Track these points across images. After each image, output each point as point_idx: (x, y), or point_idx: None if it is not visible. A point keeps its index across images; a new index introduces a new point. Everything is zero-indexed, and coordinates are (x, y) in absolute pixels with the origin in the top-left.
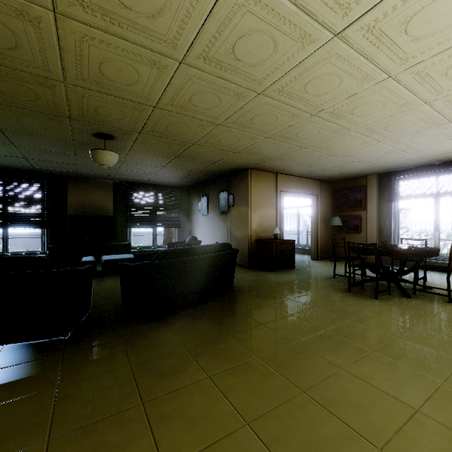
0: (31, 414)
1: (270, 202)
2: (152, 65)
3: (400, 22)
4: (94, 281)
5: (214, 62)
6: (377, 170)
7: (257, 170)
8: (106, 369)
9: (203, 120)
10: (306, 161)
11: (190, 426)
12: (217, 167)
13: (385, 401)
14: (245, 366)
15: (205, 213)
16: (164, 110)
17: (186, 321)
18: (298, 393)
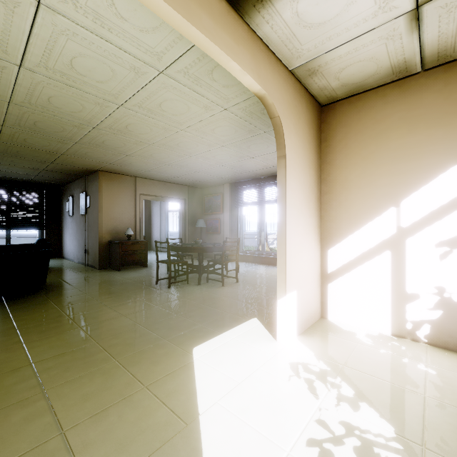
0: None
1: (128, 204)
2: None
3: (68, 67)
4: None
5: None
6: (225, 180)
7: (111, 173)
8: None
9: None
10: (149, 168)
11: None
12: (63, 167)
13: (16, 361)
14: None
15: (71, 214)
16: None
17: None
18: None
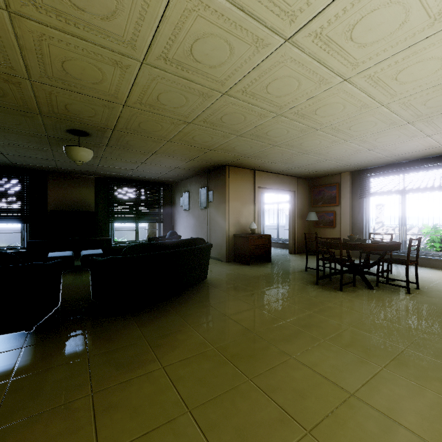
0: None
1: (248, 198)
2: (114, 64)
3: (345, 30)
4: (71, 276)
5: (175, 63)
6: (349, 168)
7: (235, 167)
8: (63, 362)
9: (173, 118)
10: (280, 158)
11: (133, 414)
12: (196, 164)
13: (325, 387)
14: (200, 356)
15: (187, 209)
16: (134, 108)
17: (153, 314)
18: (244, 381)
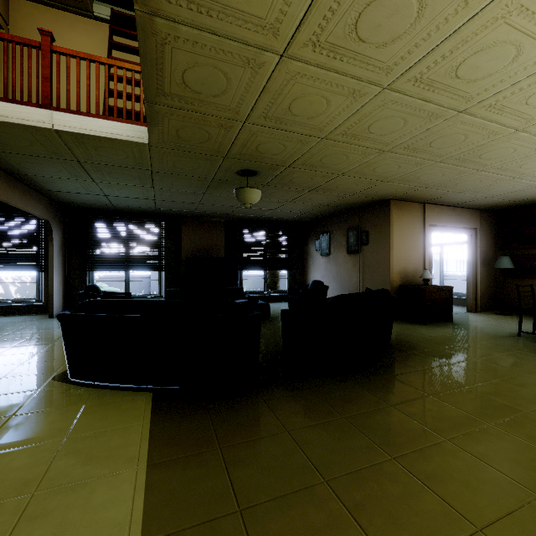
0: (285, 454)
1: (416, 239)
2: (349, 95)
3: None
4: None
5: (425, 83)
6: None
7: (401, 201)
8: (322, 420)
9: (369, 148)
10: (473, 187)
11: (469, 489)
12: (352, 200)
13: None
14: (483, 433)
15: (326, 254)
16: (331, 141)
17: (367, 377)
18: None
